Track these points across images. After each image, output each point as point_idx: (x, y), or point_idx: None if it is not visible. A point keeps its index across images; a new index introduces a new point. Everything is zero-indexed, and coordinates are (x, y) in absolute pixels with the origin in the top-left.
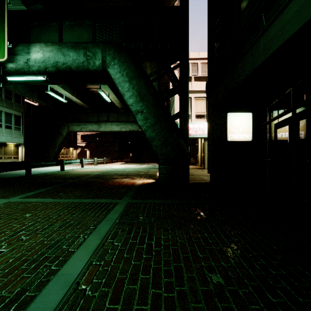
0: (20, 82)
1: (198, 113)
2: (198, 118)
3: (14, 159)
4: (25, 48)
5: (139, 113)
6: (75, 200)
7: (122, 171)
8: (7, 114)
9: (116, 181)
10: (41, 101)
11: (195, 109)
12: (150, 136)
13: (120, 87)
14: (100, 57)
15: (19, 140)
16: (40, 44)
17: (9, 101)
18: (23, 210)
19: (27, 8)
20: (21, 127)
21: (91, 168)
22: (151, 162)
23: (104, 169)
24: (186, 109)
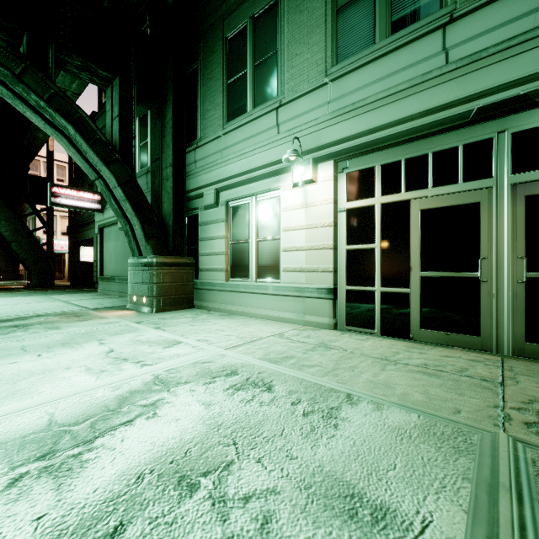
0: None
1: (65, 231)
2: (64, 235)
3: None
4: None
5: (14, 242)
6: None
7: None
8: None
9: None
10: None
11: (61, 226)
12: (24, 257)
13: None
14: None
15: None
16: None
17: None
18: None
19: None
20: None
21: None
22: None
23: None
24: (52, 241)
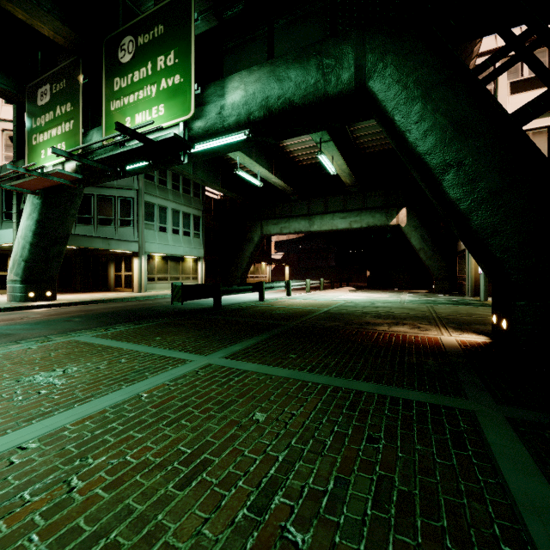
0: (208, 152)
1: None
2: None
3: (193, 280)
4: (217, 89)
5: (450, 169)
6: (336, 382)
7: (371, 306)
8: (185, 215)
9: (384, 332)
10: (225, 191)
11: None
12: (486, 223)
13: (399, 115)
14: (352, 60)
15: (198, 252)
16: (240, 74)
17: (187, 196)
18: (243, 396)
19: (219, 21)
20: (200, 233)
21: (304, 298)
22: (411, 288)
23: (331, 301)
24: None
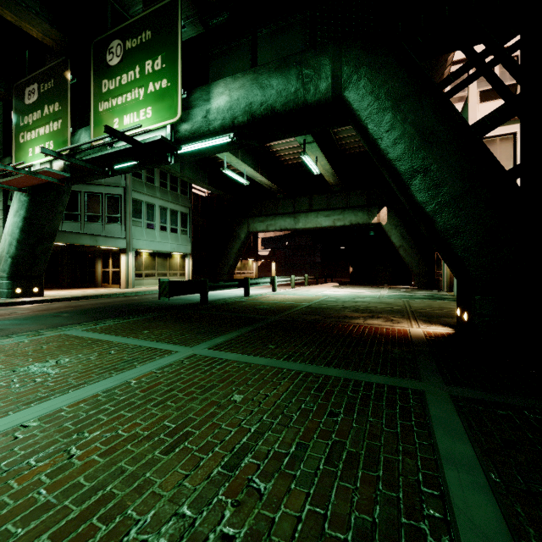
0: (194, 154)
1: None
2: None
3: (180, 276)
4: (203, 93)
5: (417, 174)
6: (309, 369)
7: (351, 301)
8: (172, 212)
9: (359, 324)
10: (212, 188)
11: None
12: (449, 224)
13: (371, 124)
14: (329, 71)
15: (185, 248)
16: (225, 81)
17: (175, 193)
18: (224, 381)
19: (205, 28)
20: (188, 230)
21: (288, 293)
22: (392, 283)
23: (314, 297)
24: None
